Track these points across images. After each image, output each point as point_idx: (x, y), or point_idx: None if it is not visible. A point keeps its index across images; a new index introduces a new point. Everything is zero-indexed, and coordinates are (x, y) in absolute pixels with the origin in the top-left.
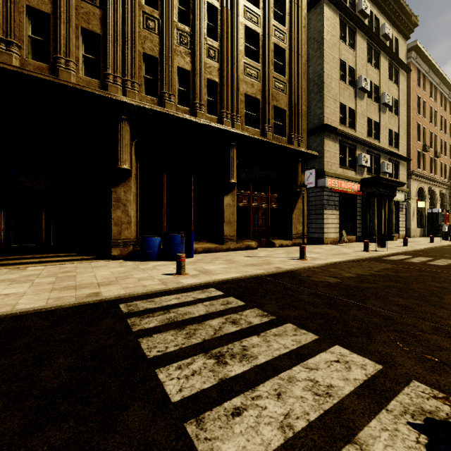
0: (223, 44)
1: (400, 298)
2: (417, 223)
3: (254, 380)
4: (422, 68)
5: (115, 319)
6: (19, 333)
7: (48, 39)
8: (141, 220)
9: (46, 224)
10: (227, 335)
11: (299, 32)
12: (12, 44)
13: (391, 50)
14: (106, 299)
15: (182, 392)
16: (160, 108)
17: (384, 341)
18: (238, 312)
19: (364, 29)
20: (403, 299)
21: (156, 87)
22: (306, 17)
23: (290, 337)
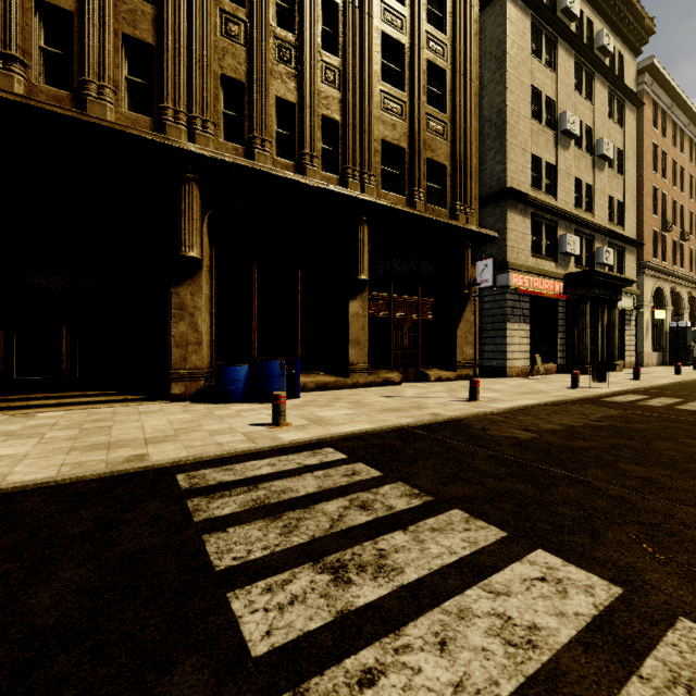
0: (347, 62)
1: (638, 466)
2: (653, 344)
3: (398, 615)
4: (661, 101)
5: (168, 500)
6: (5, 524)
7: (71, 52)
8: (218, 338)
9: (68, 345)
10: (353, 530)
11: (468, 42)
12: (13, 59)
13: (612, 71)
14: (156, 465)
15: (270, 638)
16: (247, 162)
17: (620, 542)
18: (371, 489)
19: (570, 39)
20: (643, 467)
21: (242, 128)
22: (479, 21)
23: (459, 534)
